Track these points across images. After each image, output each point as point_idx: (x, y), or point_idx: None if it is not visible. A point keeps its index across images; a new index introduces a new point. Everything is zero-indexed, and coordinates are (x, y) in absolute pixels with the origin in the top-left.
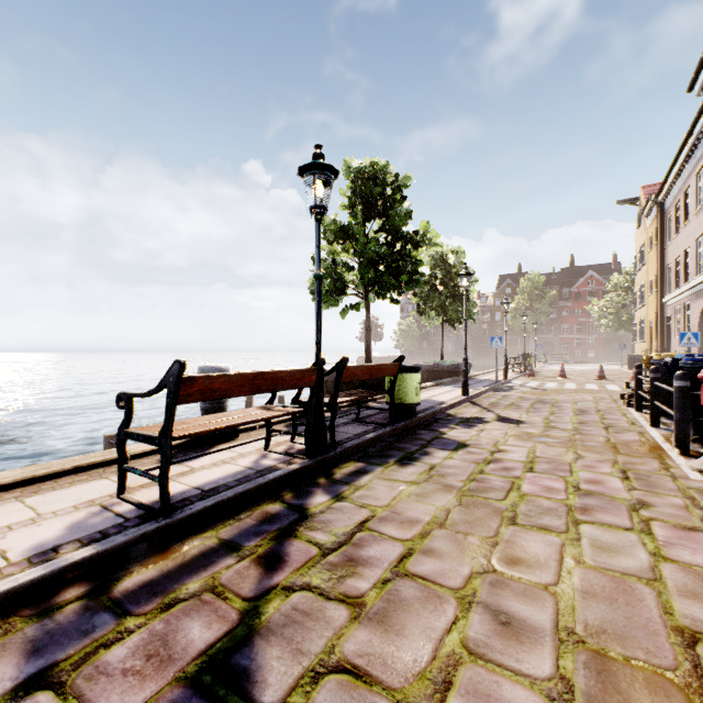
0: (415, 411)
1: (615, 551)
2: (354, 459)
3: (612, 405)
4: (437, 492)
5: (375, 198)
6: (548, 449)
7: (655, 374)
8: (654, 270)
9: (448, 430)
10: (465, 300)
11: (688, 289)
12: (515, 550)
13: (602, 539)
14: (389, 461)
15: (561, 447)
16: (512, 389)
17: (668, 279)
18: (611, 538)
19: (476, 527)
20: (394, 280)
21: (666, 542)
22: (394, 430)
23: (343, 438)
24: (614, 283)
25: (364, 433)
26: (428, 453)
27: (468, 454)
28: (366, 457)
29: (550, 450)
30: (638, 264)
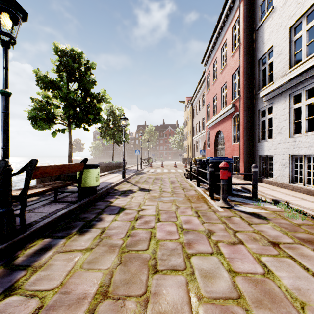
0: (96, 190)
1: (213, 277)
2: (43, 236)
3: (182, 178)
4: (105, 255)
5: (74, 70)
6: (164, 205)
7: (198, 165)
8: (190, 127)
9: (115, 199)
10: (124, 131)
11: (200, 134)
12: (161, 304)
13: (204, 268)
14: (72, 232)
15: (169, 202)
16: (144, 173)
17: (194, 131)
18: (208, 265)
19: (132, 286)
20: (86, 117)
21: (229, 257)
22: (81, 204)
23: (38, 218)
24: (177, 131)
25: (57, 211)
26: (102, 218)
27: (125, 215)
28: (54, 232)
29: (165, 205)
30: (185, 125)
